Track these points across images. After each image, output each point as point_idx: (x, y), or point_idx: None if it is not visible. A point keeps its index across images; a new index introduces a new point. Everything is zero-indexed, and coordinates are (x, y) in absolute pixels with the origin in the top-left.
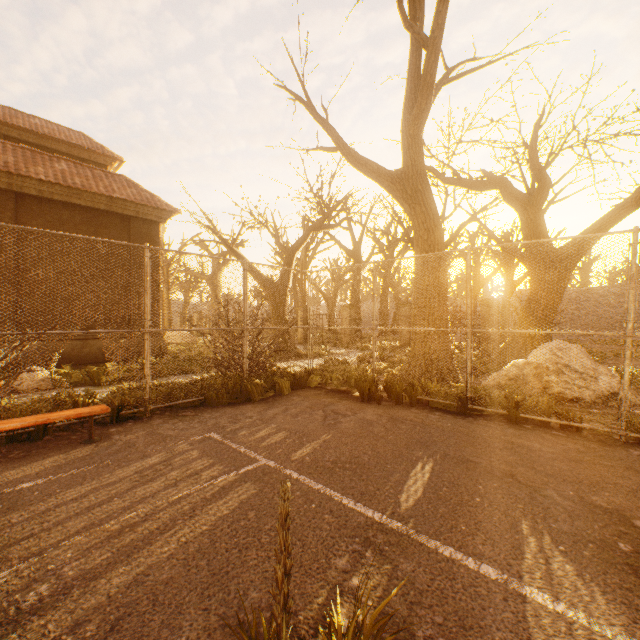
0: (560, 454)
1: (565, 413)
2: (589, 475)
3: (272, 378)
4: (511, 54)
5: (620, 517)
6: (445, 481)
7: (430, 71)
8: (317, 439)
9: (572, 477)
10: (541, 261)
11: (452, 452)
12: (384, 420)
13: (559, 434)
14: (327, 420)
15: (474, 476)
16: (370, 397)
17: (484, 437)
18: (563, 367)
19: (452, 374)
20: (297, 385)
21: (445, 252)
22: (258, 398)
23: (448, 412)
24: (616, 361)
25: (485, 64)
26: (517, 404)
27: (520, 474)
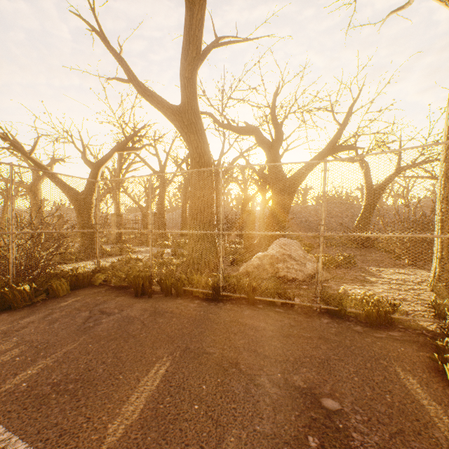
0: (278, 331)
1: (285, 293)
2: (295, 350)
3: (49, 281)
4: (258, 38)
5: (312, 398)
6: (172, 386)
7: (198, 26)
8: (58, 351)
9: (282, 355)
10: (278, 185)
11: (193, 344)
12: (146, 315)
13: (280, 311)
14: (87, 322)
15: (203, 372)
16: (144, 291)
17: (226, 322)
18: (287, 257)
19: (217, 265)
20: (80, 285)
21: (204, 169)
22: (22, 304)
23: (206, 299)
24: (318, 249)
25: (242, 40)
26: (254, 289)
27: (244, 361)
